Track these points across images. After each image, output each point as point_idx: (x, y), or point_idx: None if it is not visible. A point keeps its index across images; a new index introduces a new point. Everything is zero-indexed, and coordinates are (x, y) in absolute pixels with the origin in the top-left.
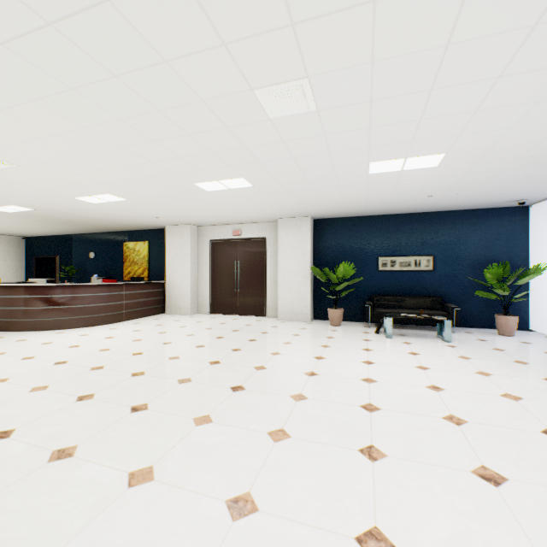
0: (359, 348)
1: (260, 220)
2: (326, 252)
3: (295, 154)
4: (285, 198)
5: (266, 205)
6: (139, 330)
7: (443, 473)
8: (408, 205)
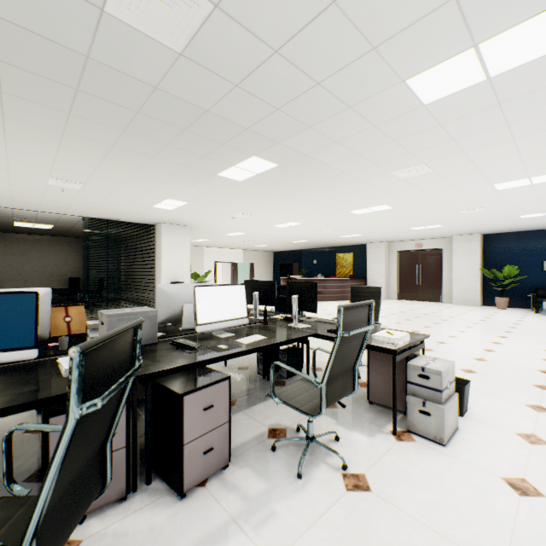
0: (516, 317)
1: (437, 237)
2: (493, 258)
3: (472, 218)
4: (462, 228)
5: (446, 231)
6: None
7: (534, 335)
8: None
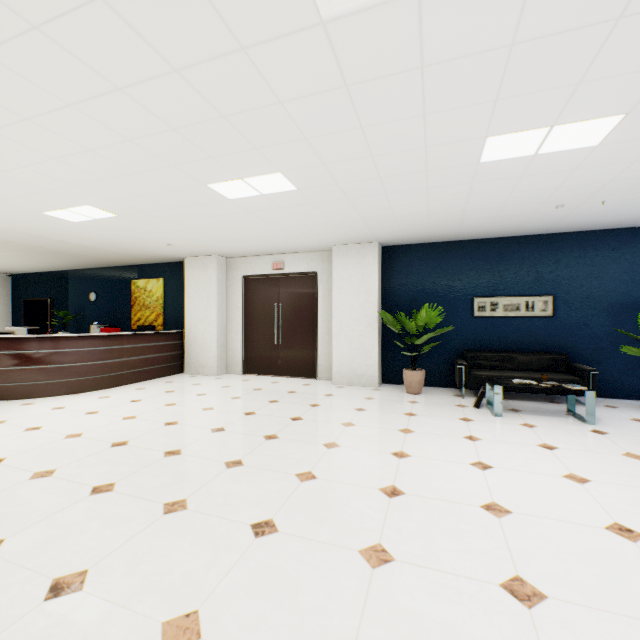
0: (458, 435)
1: (308, 249)
2: (398, 291)
3: (364, 118)
4: (345, 211)
5: (316, 224)
6: (139, 400)
7: None
8: (521, 222)
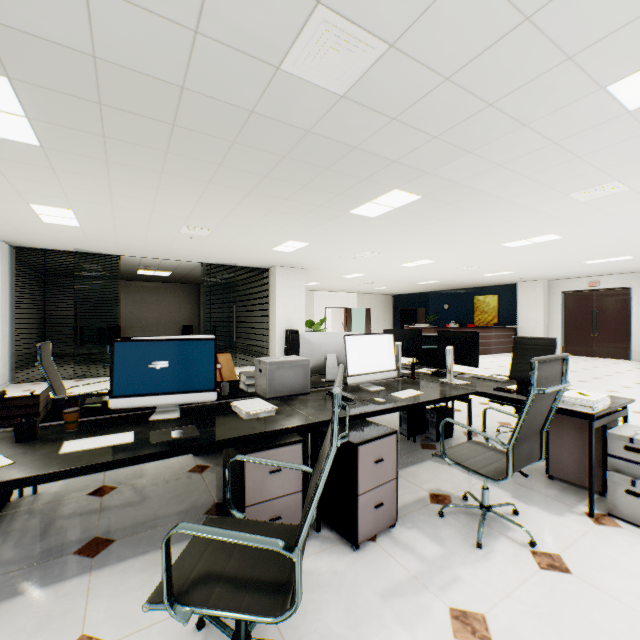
0: None
1: (623, 272)
2: None
3: None
4: None
5: (638, 264)
6: None
7: None
8: None
